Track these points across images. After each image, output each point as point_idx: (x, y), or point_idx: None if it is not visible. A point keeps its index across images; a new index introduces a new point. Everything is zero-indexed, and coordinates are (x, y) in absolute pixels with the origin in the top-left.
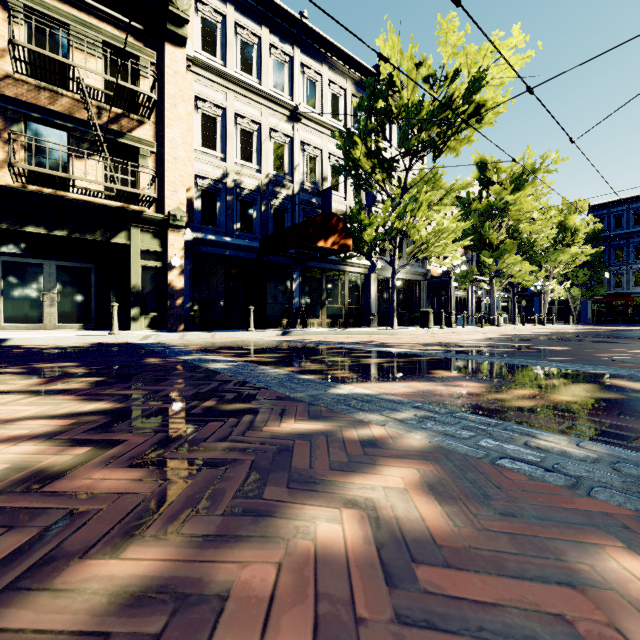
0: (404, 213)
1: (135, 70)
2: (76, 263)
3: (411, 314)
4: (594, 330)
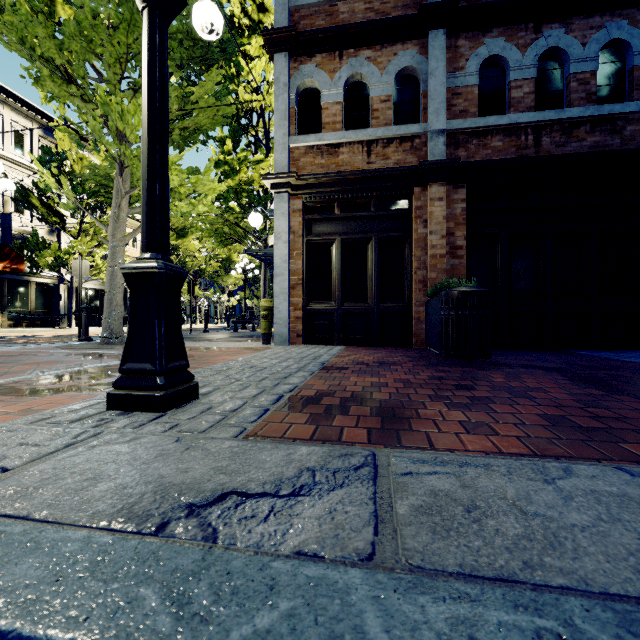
0: (73, 251)
1: None
2: None
3: None
4: None
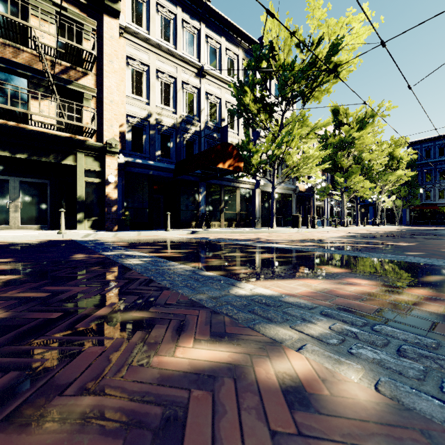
0: (281, 143)
1: (80, 34)
2: (35, 179)
3: (285, 218)
4: (416, 229)
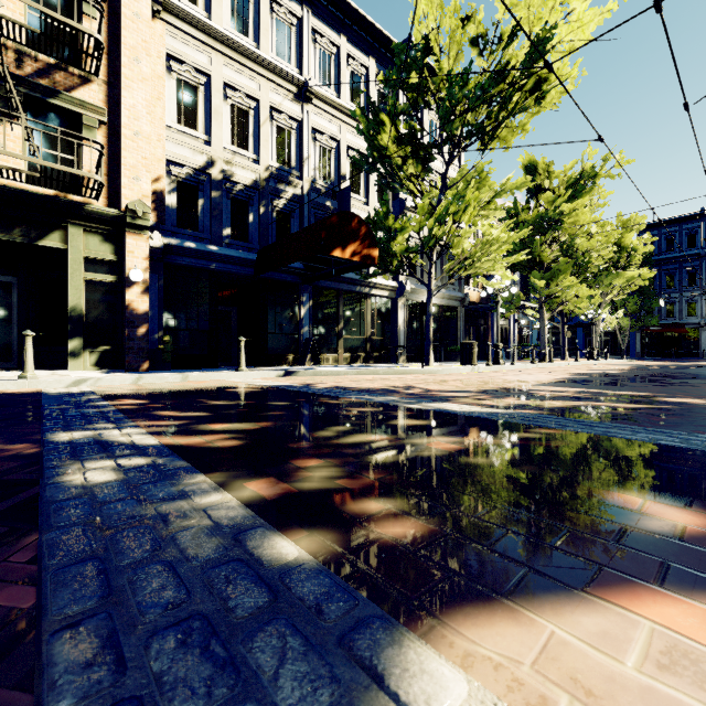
0: (445, 216)
1: (77, 6)
2: None
3: (446, 347)
4: (664, 366)
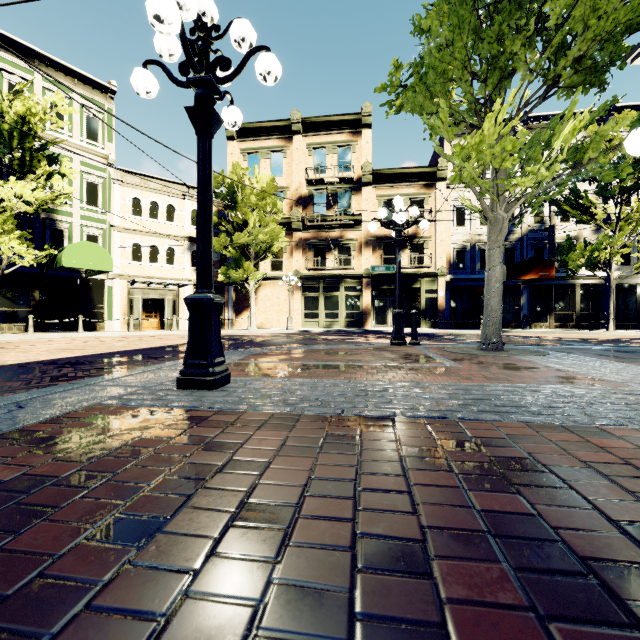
0: (601, 246)
1: (422, 203)
2: None
3: None
4: None
